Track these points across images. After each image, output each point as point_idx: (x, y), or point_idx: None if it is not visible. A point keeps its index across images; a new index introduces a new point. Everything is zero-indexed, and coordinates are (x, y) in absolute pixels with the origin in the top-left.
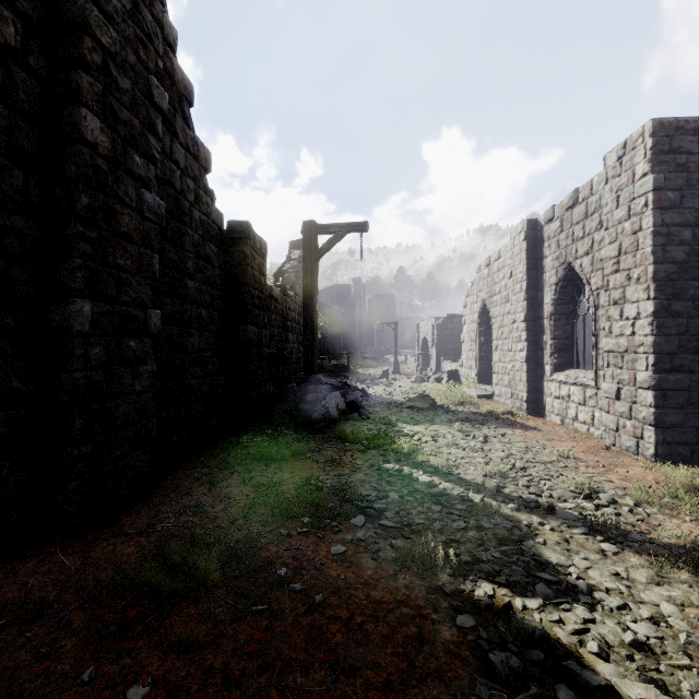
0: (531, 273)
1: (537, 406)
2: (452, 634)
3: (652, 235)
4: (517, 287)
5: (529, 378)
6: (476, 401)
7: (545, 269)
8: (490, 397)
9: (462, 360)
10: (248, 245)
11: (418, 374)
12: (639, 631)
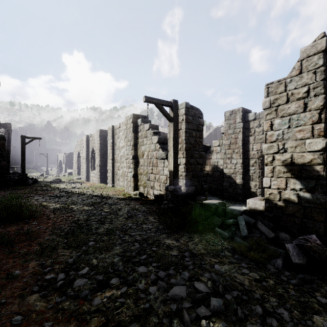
0: (87, 148)
1: (89, 179)
2: (57, 192)
3: (99, 148)
4: (84, 150)
5: (87, 172)
6: (75, 180)
7: (90, 147)
8: (80, 179)
9: (73, 169)
10: (4, 141)
11: (58, 174)
12: (75, 191)
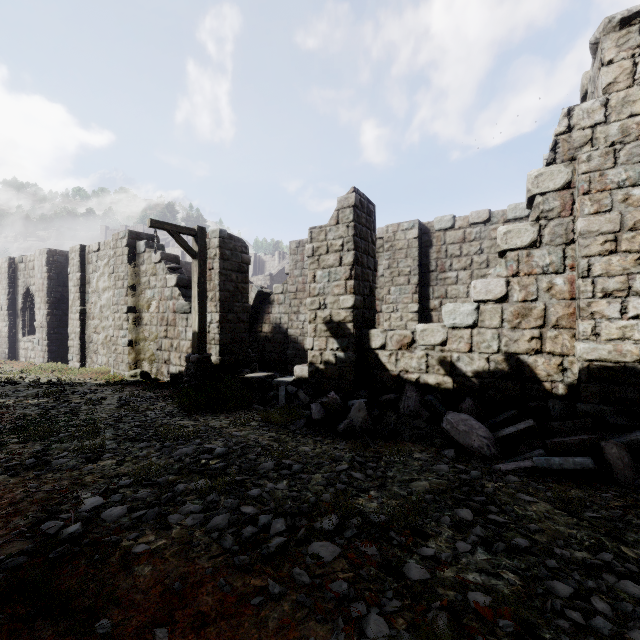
0: (12, 286)
1: (16, 355)
2: None
3: (47, 288)
4: (4, 291)
5: (10, 341)
6: None
7: (19, 285)
8: None
9: None
10: None
11: None
12: None
